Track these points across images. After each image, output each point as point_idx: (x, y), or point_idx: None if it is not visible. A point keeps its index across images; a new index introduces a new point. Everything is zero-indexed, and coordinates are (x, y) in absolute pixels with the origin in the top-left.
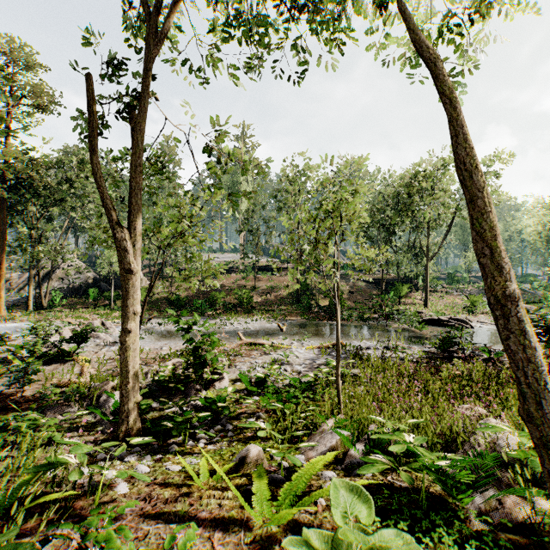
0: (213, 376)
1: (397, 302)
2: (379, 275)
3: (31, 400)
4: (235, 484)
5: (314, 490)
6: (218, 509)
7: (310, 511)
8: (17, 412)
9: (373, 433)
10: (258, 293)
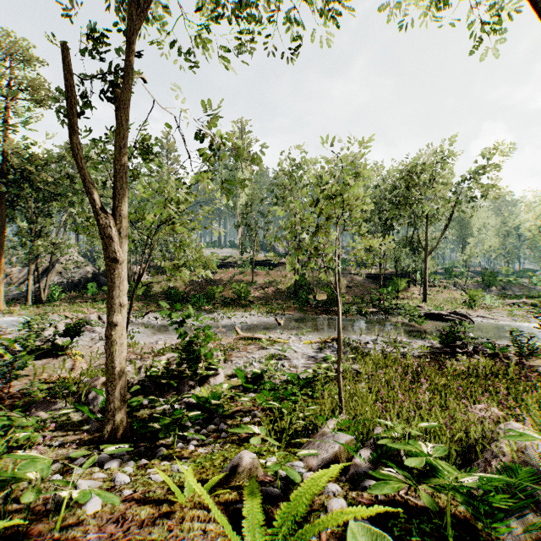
0: (207, 372)
1: (395, 297)
2: (376, 270)
3: (18, 396)
4: (224, 500)
5: (316, 509)
6: (202, 535)
7: (312, 540)
8: (2, 408)
9: (380, 437)
10: (255, 287)
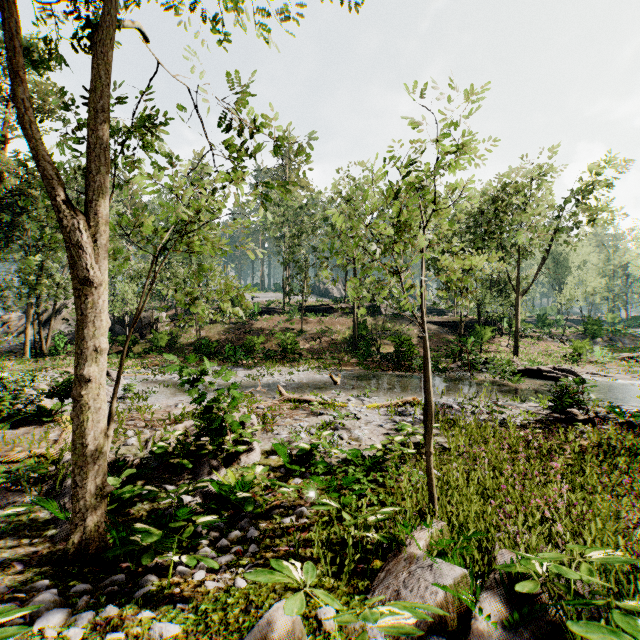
0: (236, 448)
1: (477, 350)
2: (453, 317)
3: None
4: None
5: None
6: None
7: None
8: None
9: (513, 574)
10: (305, 338)
